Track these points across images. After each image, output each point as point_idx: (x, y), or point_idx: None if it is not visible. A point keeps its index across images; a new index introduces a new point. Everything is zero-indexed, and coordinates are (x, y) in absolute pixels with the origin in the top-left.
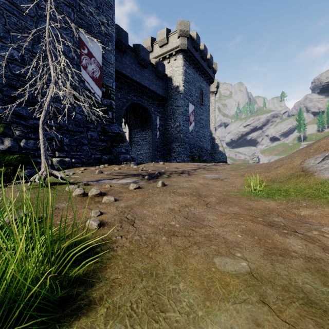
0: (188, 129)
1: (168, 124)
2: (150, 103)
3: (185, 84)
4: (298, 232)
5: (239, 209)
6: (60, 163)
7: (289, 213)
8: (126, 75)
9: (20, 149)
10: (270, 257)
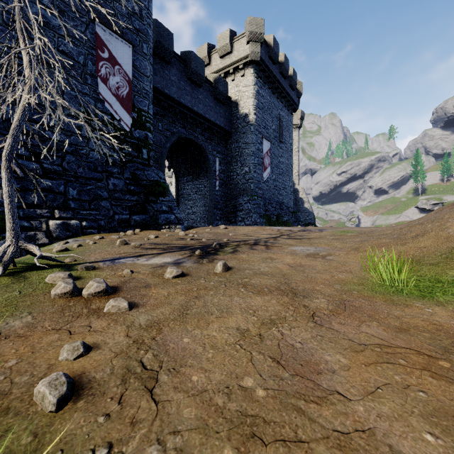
0: (262, 176)
1: (233, 170)
2: (207, 139)
3: (257, 111)
4: None
5: (384, 330)
6: (61, 228)
7: None
8: (171, 97)
9: None
10: None
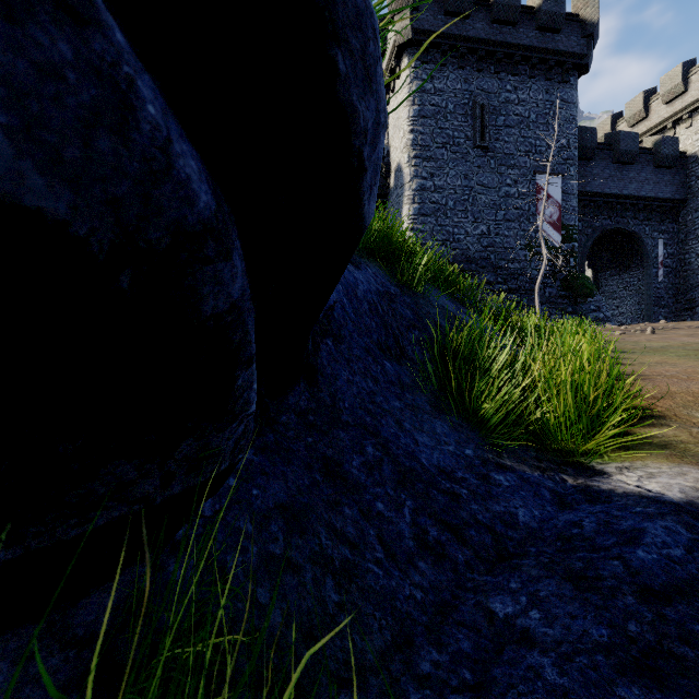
0: None
1: (689, 251)
2: (642, 220)
3: None
4: None
5: None
6: None
7: None
8: (593, 193)
9: None
10: None
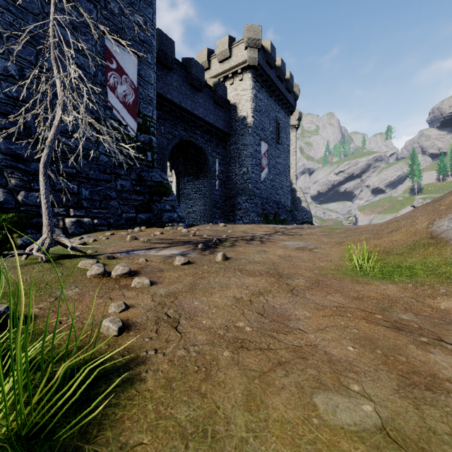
0: (260, 177)
1: (232, 170)
2: (207, 141)
3: (255, 114)
4: (445, 341)
5: (343, 298)
6: (76, 226)
7: (421, 305)
8: (173, 101)
9: (17, 205)
10: (411, 392)
